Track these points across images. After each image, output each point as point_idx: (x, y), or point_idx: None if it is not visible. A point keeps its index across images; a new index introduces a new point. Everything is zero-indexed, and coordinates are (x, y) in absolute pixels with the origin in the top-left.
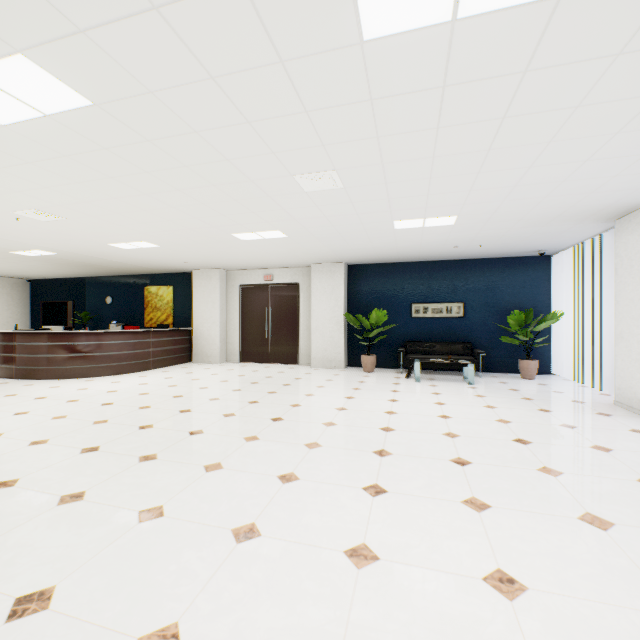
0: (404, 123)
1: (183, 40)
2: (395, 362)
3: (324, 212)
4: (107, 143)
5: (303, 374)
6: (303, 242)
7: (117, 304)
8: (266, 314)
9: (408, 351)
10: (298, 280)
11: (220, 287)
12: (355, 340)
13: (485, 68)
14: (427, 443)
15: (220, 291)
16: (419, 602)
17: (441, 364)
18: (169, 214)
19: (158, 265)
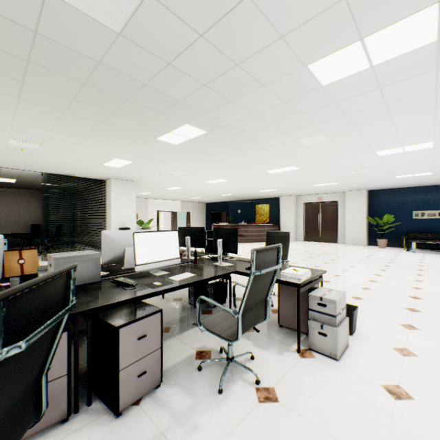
0: (393, 161)
1: (332, 161)
2: (400, 244)
3: (359, 177)
4: (294, 173)
5: (342, 247)
6: (345, 185)
7: (242, 213)
8: (318, 217)
9: (409, 238)
10: (337, 199)
11: (294, 204)
12: (373, 231)
13: (418, 153)
14: (407, 266)
15: (294, 206)
16: (393, 279)
17: (429, 244)
18: (293, 182)
19: (266, 196)
